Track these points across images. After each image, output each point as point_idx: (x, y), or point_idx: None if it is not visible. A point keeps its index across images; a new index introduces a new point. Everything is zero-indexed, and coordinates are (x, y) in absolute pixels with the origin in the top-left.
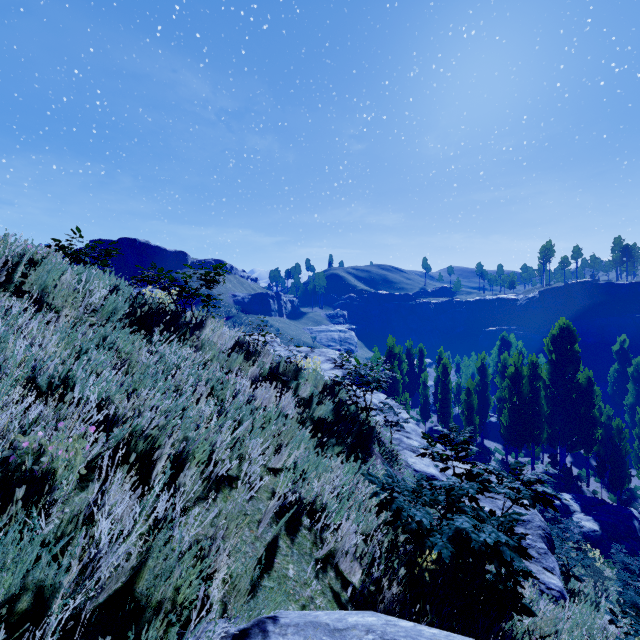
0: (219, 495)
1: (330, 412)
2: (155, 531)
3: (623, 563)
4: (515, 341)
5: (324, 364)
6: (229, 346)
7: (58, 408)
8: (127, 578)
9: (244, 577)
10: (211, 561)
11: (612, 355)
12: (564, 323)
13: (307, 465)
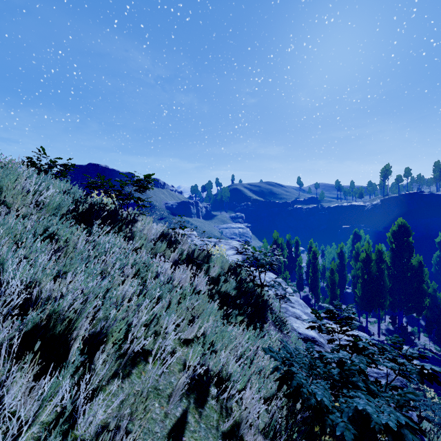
0: (133, 371)
1: (233, 288)
2: (42, 437)
3: None
4: (364, 235)
5: (228, 251)
6: (156, 237)
7: None
8: None
9: None
10: None
11: (434, 245)
12: (401, 222)
13: (215, 336)
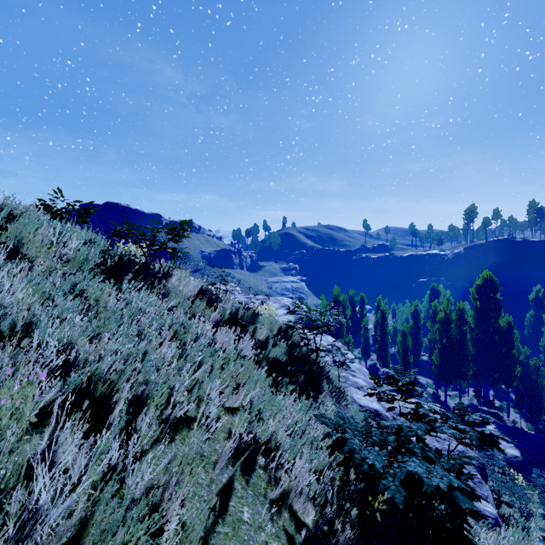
0: (177, 437)
1: (284, 353)
2: (101, 485)
3: (543, 486)
4: (443, 290)
5: (279, 310)
6: (193, 294)
7: (14, 353)
8: (73, 533)
9: (198, 524)
10: (159, 517)
11: (528, 302)
12: (487, 275)
13: (262, 404)
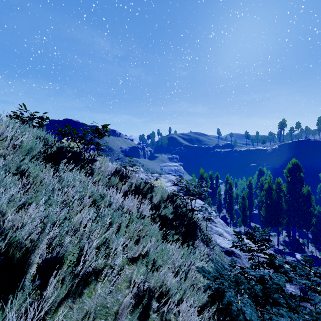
0: (85, 291)
1: (171, 213)
2: None
3: None
4: (266, 171)
5: (167, 183)
6: (110, 173)
7: None
8: None
9: None
10: None
11: (318, 178)
12: (295, 161)
13: (156, 255)
